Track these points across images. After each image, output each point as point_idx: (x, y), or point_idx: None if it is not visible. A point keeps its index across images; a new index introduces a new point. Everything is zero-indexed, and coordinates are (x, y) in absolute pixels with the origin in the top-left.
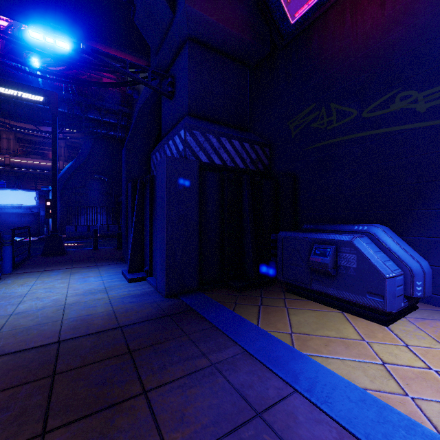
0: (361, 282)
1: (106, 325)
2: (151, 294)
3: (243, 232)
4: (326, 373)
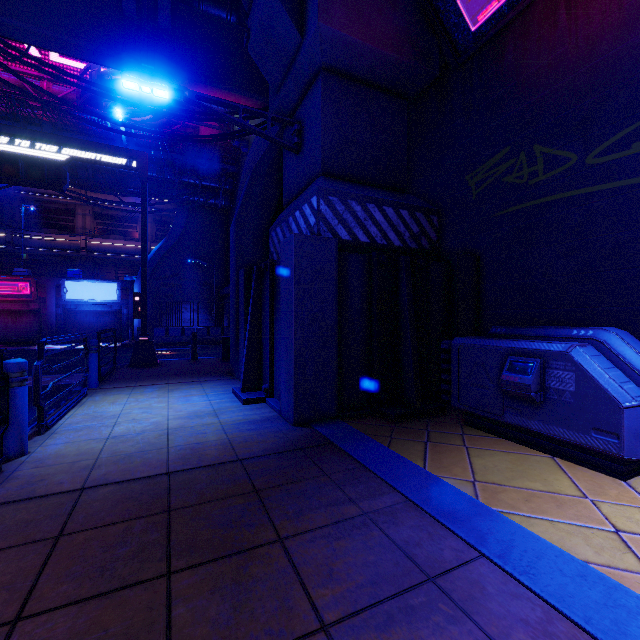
0: (583, 414)
1: (222, 457)
2: (274, 421)
3: (400, 337)
4: (526, 537)
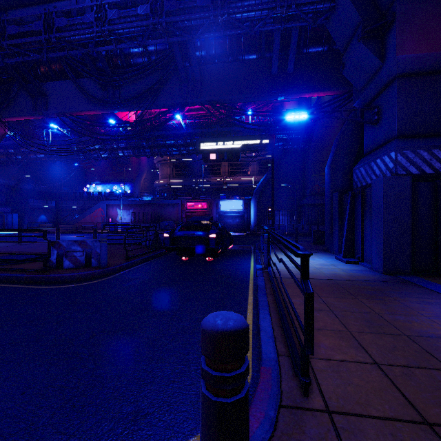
0: None
1: (351, 278)
2: (369, 271)
3: None
4: None
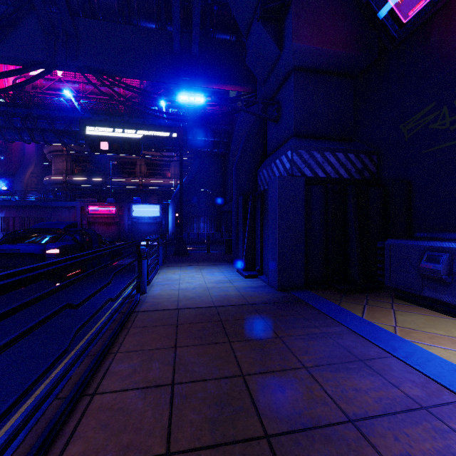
0: None
1: (240, 302)
2: (265, 287)
3: (348, 239)
4: (424, 352)
